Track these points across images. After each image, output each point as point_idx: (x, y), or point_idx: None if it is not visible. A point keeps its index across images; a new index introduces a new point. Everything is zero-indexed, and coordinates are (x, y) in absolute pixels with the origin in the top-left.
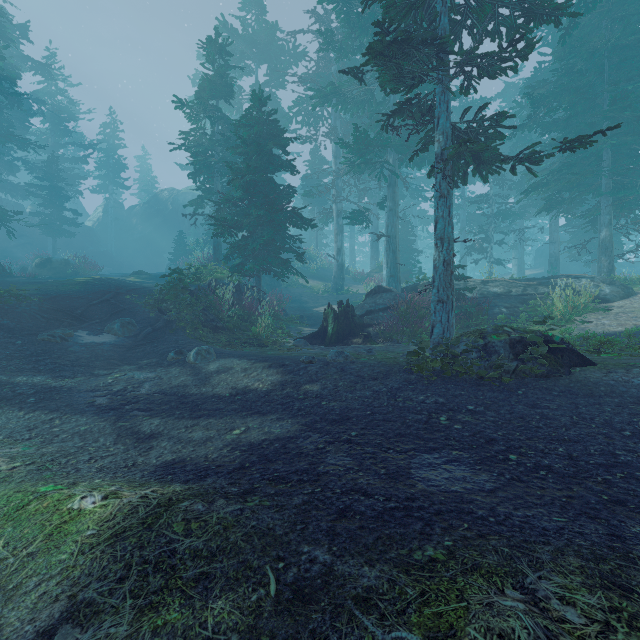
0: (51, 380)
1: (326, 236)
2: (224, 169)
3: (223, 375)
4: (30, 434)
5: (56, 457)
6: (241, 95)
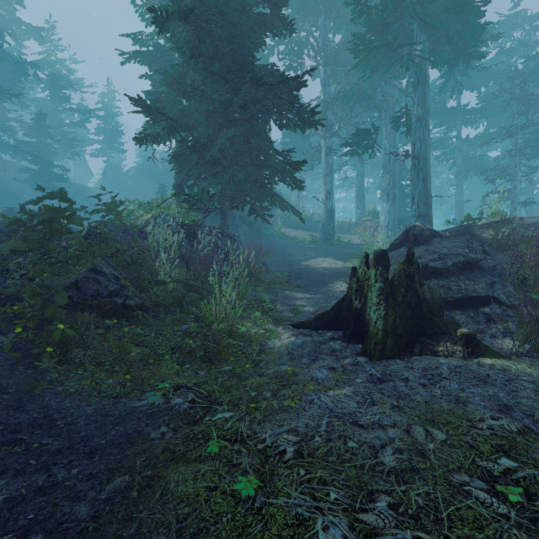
0: None
1: (306, 189)
2: None
3: None
4: None
5: None
6: None
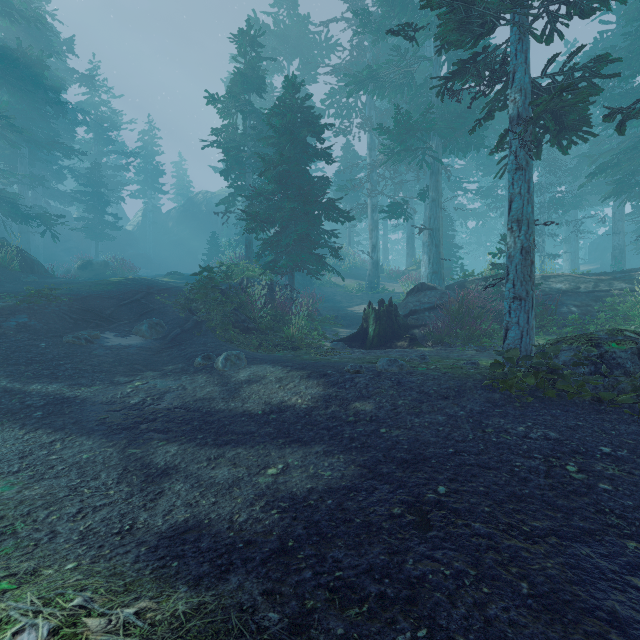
0: (66, 389)
1: (358, 234)
2: (256, 165)
3: (255, 386)
4: (21, 464)
5: (35, 507)
6: (273, 92)
